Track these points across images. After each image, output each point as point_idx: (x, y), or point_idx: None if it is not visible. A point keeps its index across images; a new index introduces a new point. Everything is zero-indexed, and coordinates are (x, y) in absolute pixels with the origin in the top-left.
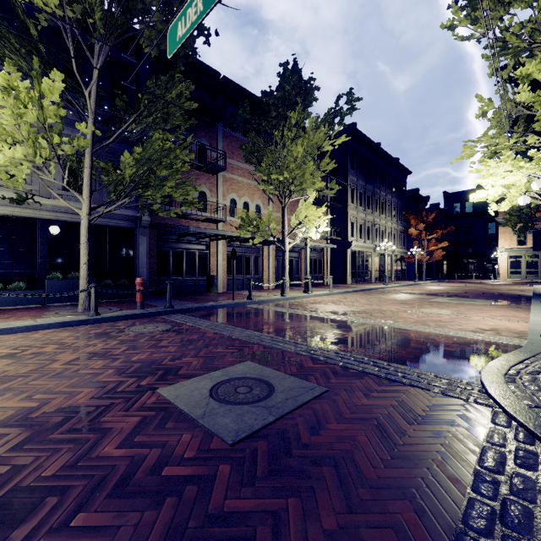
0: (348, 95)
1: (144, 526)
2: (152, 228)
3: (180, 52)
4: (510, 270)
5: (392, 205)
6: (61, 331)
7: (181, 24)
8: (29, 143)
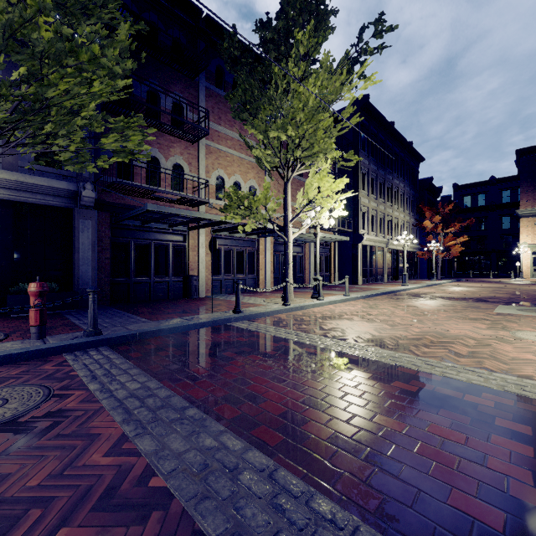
0: (377, 24)
1: None
2: (103, 210)
3: None
4: (534, 267)
5: (405, 195)
6: None
7: None
8: None
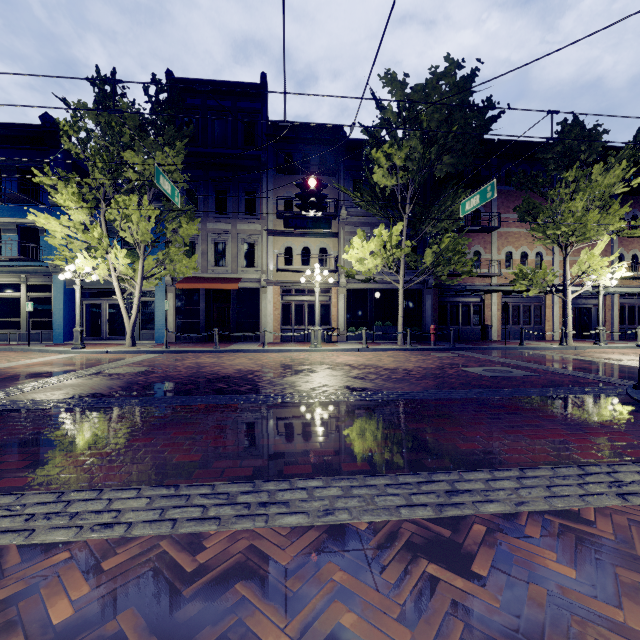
0: None
1: (466, 378)
2: (434, 287)
3: (460, 168)
4: None
5: None
6: (398, 352)
7: (467, 204)
8: (382, 256)
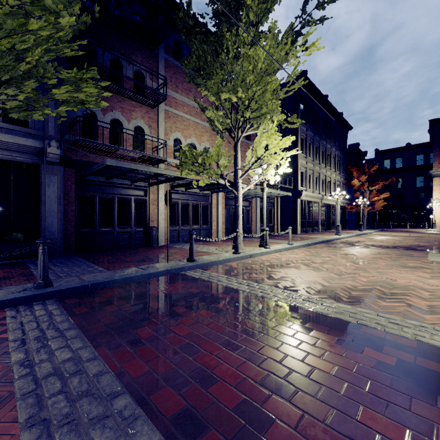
0: None
1: None
2: (69, 166)
3: None
4: None
5: (336, 158)
6: None
7: None
8: None
